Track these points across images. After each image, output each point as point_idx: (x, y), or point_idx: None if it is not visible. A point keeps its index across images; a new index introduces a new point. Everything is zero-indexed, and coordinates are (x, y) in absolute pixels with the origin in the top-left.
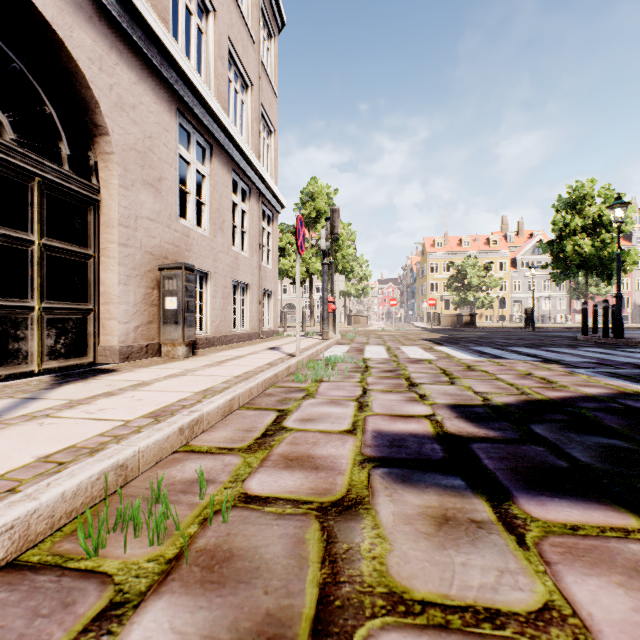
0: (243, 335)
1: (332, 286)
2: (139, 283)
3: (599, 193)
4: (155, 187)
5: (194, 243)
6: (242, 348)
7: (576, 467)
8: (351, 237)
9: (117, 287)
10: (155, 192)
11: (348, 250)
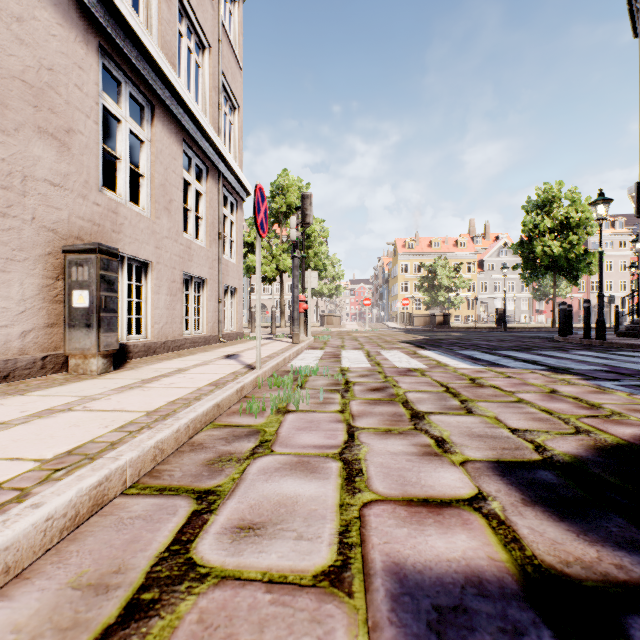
0: (198, 339)
1: (304, 283)
2: (30, 270)
3: (566, 196)
4: (60, 140)
5: (126, 223)
6: (191, 356)
7: None
8: (324, 234)
9: None
10: (60, 147)
11: (321, 247)
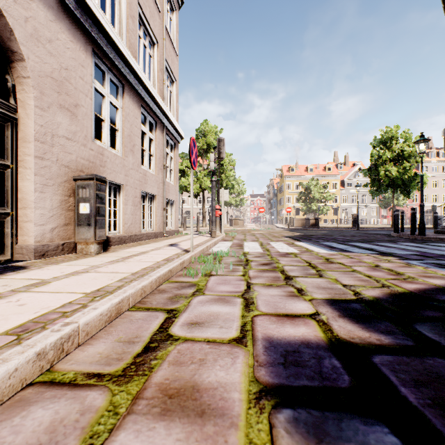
0: (150, 234)
1: (219, 197)
2: (55, 191)
3: (401, 135)
4: (71, 111)
5: (108, 160)
6: (148, 245)
7: None
8: (232, 163)
9: (33, 194)
10: (71, 115)
11: (230, 172)
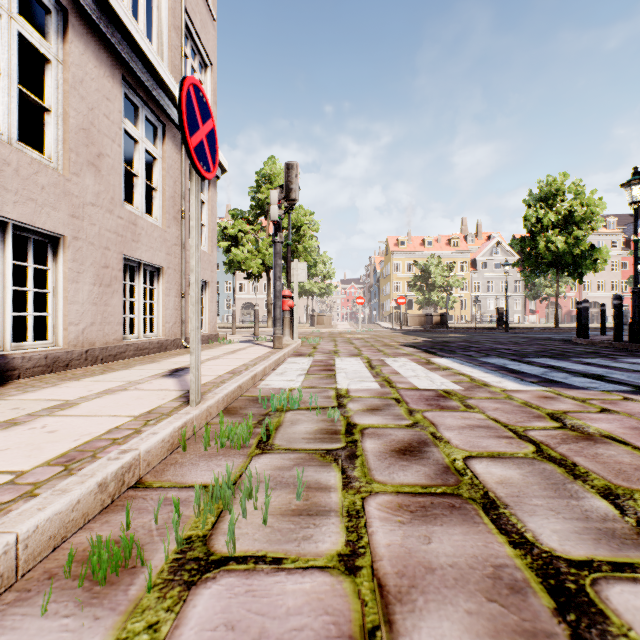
0: (147, 344)
1: (289, 276)
2: None
3: (570, 189)
4: None
5: (7, 170)
6: (119, 372)
7: None
8: (314, 227)
9: None
10: None
11: (311, 241)
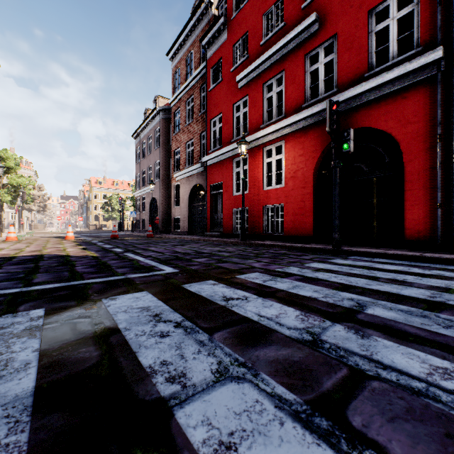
0: None
1: (22, 215)
2: None
3: None
4: None
5: None
6: None
7: (50, 237)
8: (32, 183)
9: None
10: None
11: (30, 191)
